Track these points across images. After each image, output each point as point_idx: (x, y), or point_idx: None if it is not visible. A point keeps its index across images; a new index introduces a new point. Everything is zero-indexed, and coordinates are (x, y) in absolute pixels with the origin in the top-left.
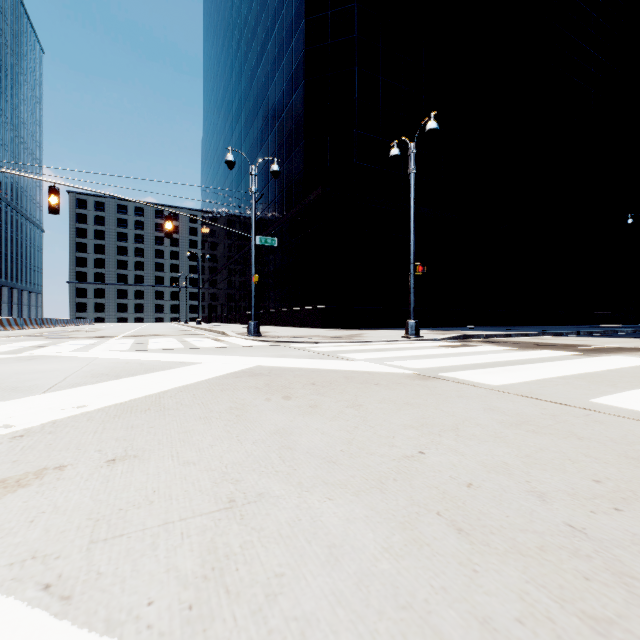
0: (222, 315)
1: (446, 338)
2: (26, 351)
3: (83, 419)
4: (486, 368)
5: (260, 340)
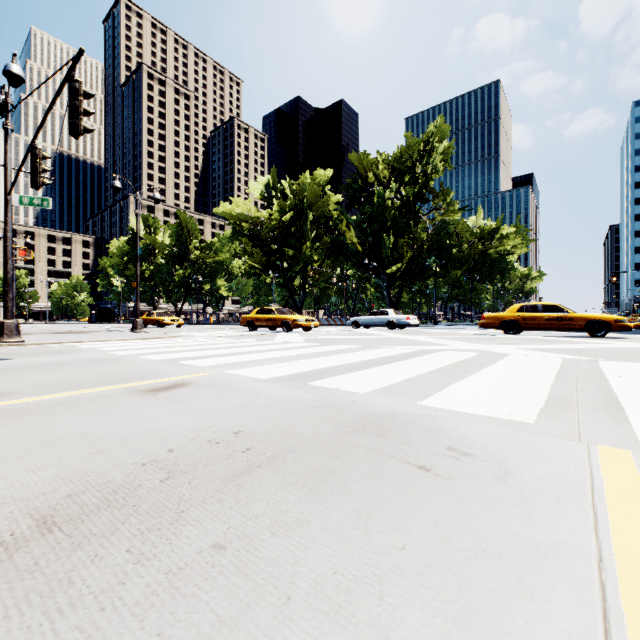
0: None
1: None
2: None
3: None
4: None
5: None
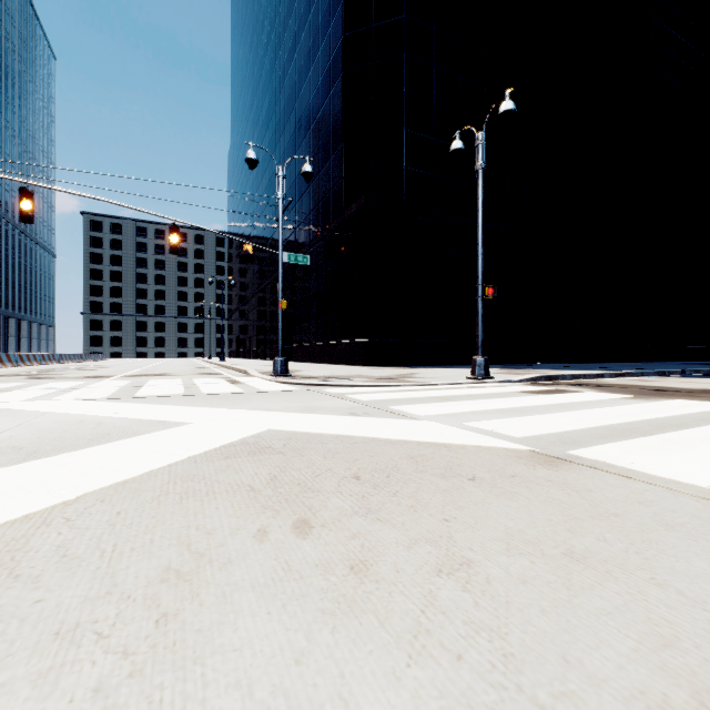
0: (250, 350)
1: (524, 379)
2: None
3: None
4: (633, 436)
5: (287, 382)
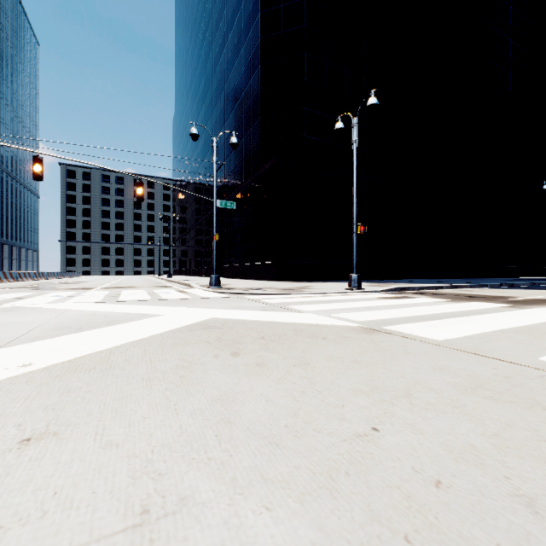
0: (190, 269)
1: (385, 290)
2: (8, 302)
3: (22, 381)
4: (426, 321)
5: (220, 292)
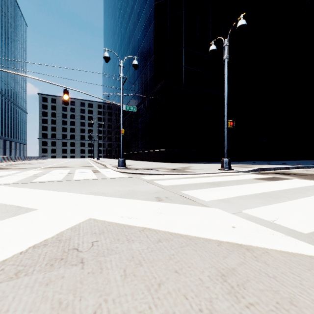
0: (112, 154)
1: (249, 170)
2: None
3: None
4: None
5: (123, 172)
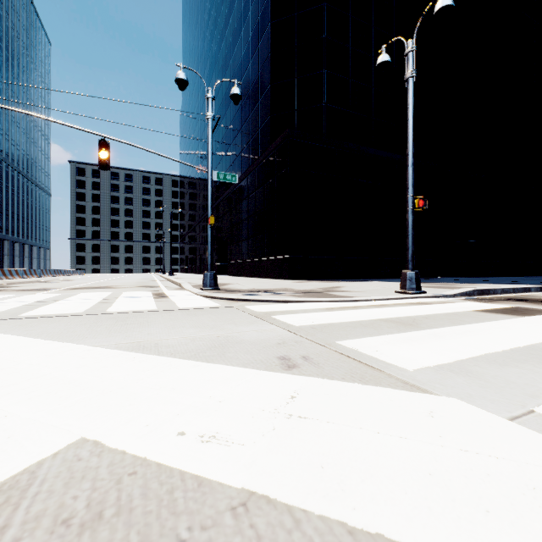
0: (196, 266)
1: (457, 294)
2: None
3: None
4: None
5: (211, 296)
